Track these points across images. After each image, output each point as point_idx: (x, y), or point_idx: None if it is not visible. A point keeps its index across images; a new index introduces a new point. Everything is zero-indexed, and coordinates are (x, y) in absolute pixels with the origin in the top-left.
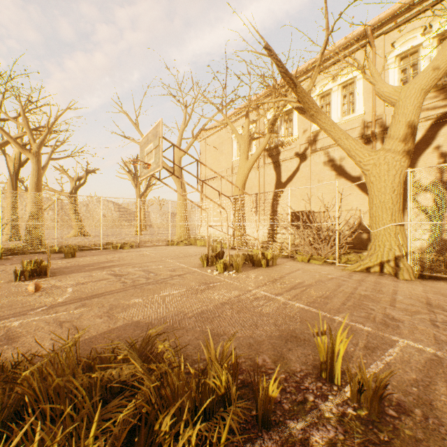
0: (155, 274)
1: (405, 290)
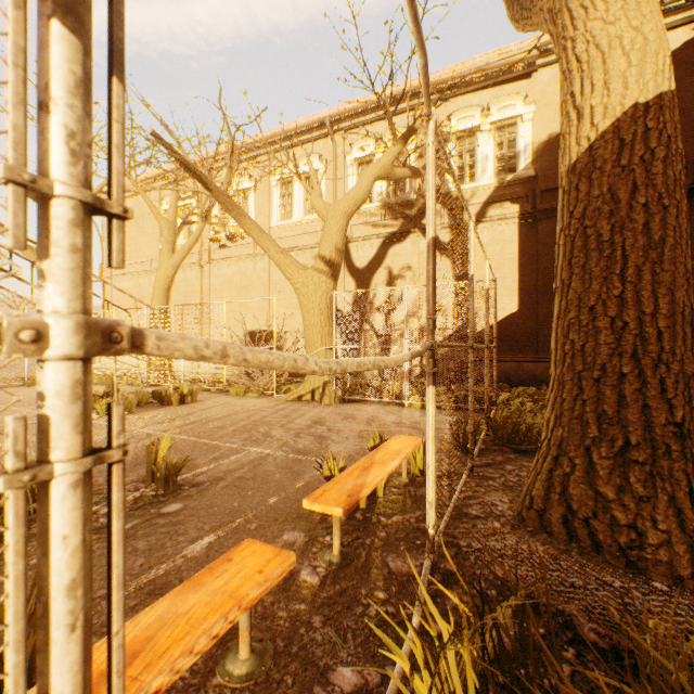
0: None
1: (313, 413)
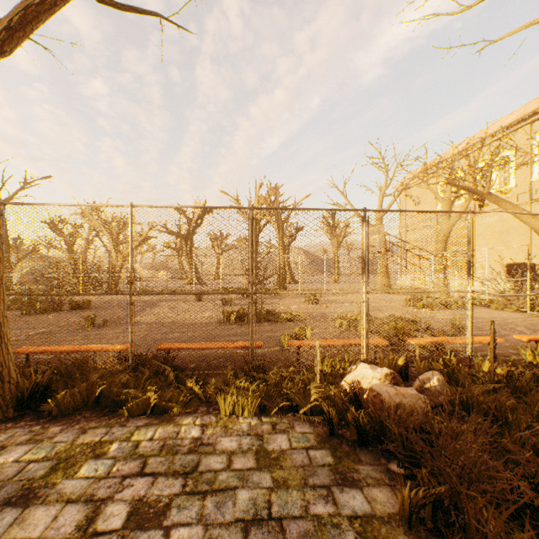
0: (376, 307)
1: None
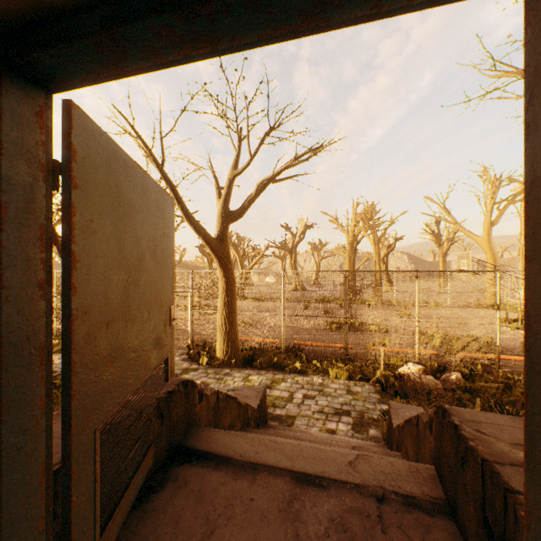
0: (466, 324)
1: None
